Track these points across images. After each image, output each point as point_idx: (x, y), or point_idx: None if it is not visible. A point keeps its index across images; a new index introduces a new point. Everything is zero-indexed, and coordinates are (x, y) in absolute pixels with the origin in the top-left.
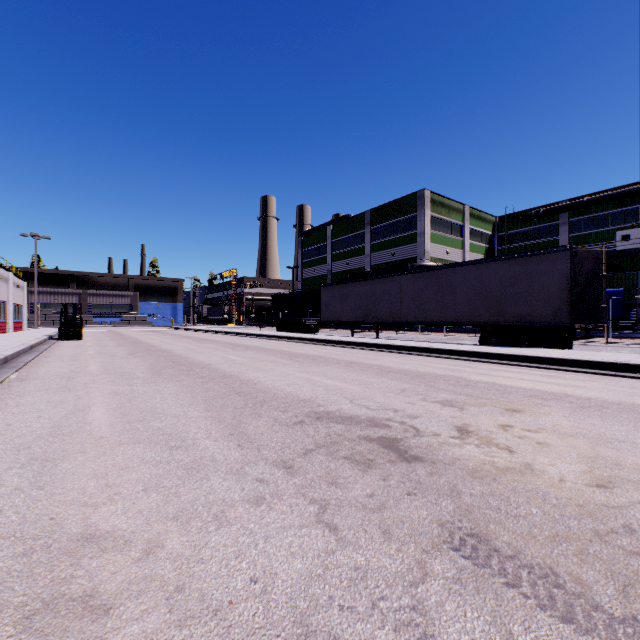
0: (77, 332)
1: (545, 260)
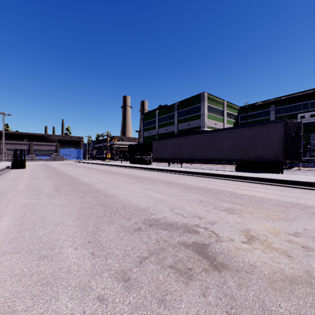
0: (22, 164)
1: (270, 127)
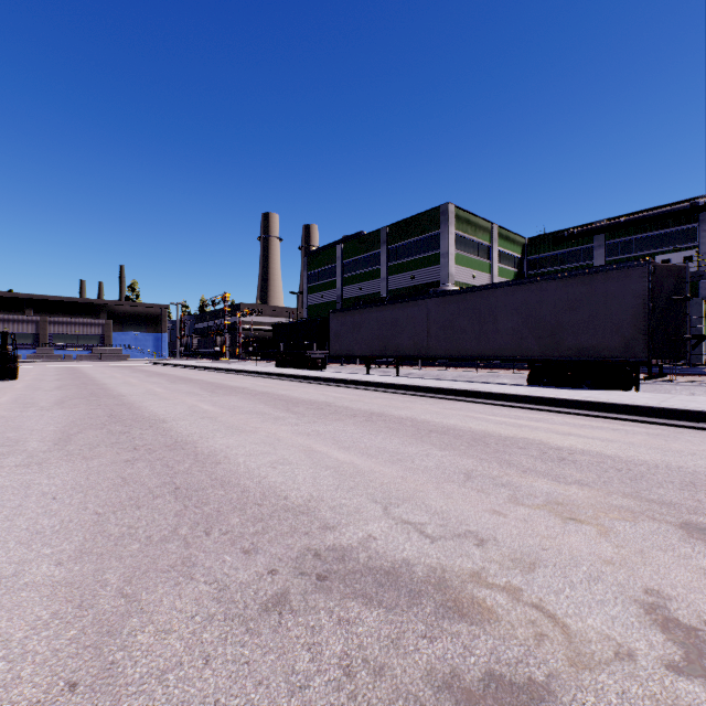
0: (7, 369)
1: (614, 278)
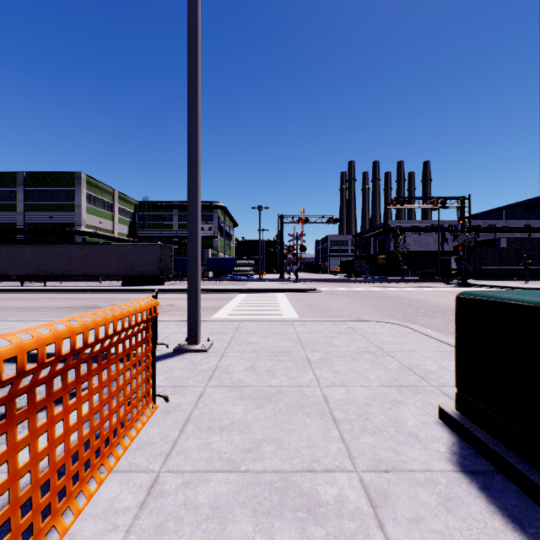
0: None
1: (151, 247)
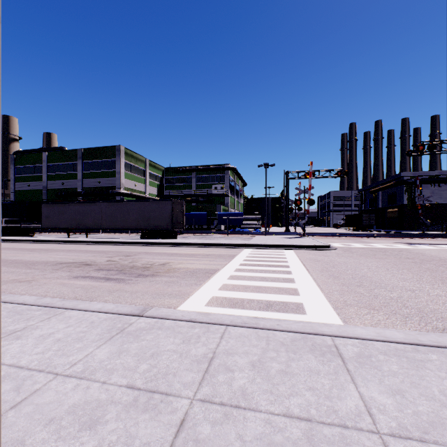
0: None
1: (164, 203)
